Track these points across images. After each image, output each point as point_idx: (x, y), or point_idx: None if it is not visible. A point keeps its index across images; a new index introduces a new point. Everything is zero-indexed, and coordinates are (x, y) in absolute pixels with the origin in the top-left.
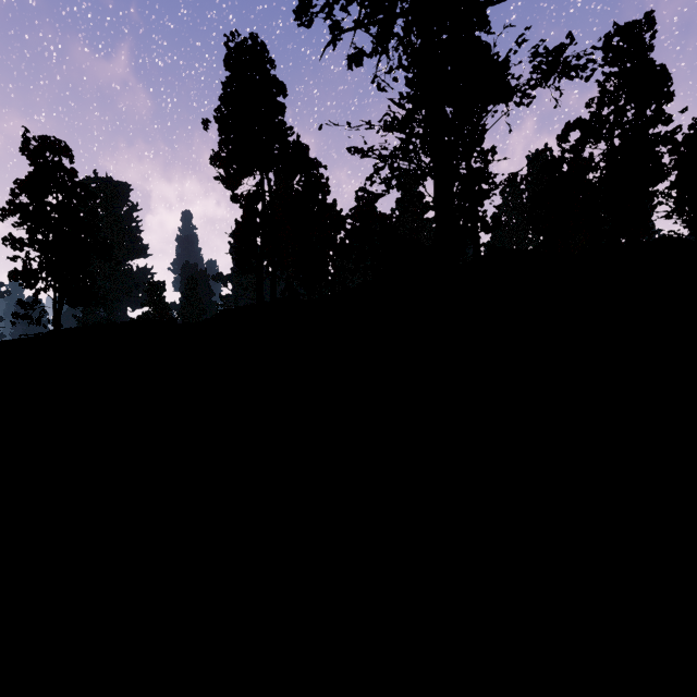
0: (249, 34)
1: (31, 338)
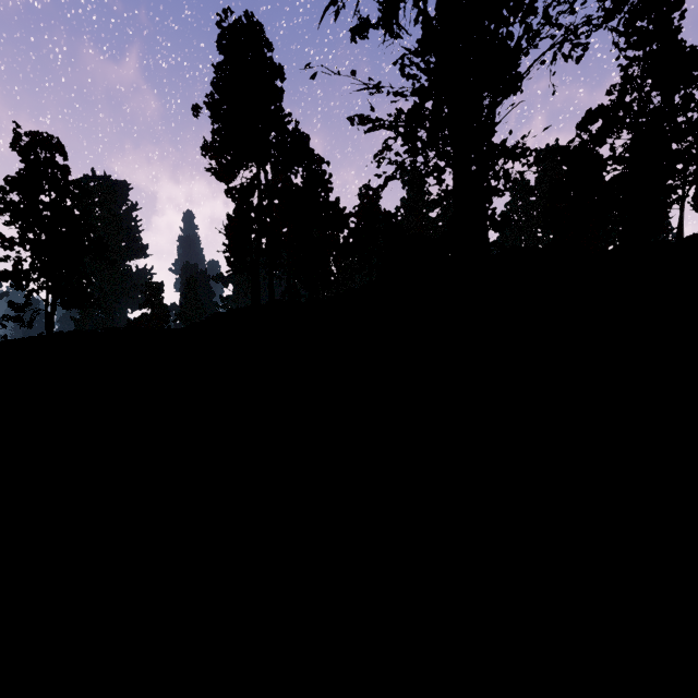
0: (244, 12)
1: None
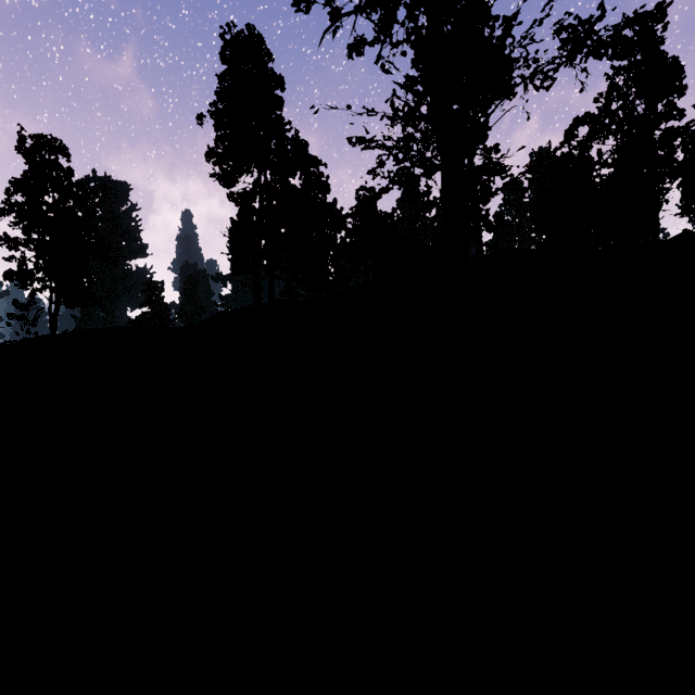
0: (246, 25)
1: (3, 346)
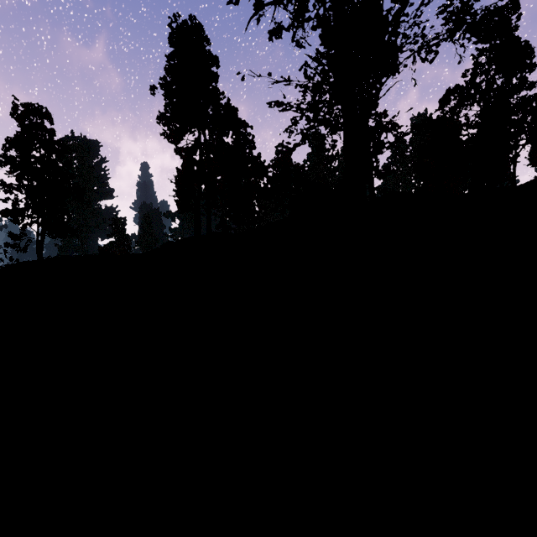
0: (189, 16)
1: None
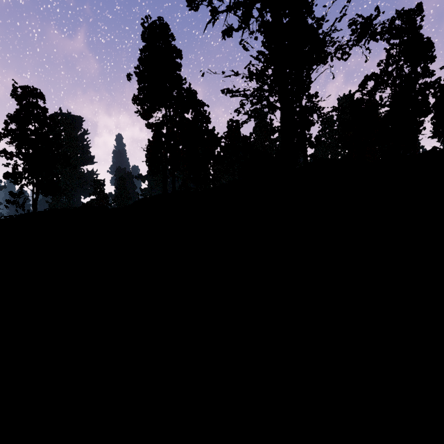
0: (158, 17)
1: (8, 219)
